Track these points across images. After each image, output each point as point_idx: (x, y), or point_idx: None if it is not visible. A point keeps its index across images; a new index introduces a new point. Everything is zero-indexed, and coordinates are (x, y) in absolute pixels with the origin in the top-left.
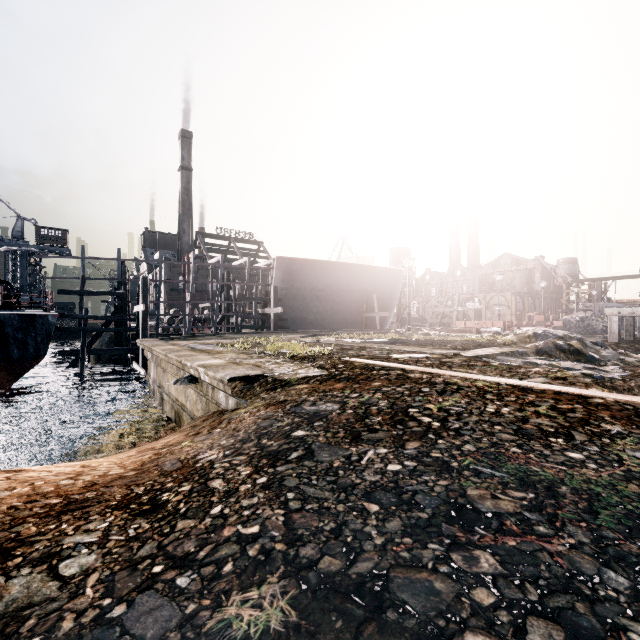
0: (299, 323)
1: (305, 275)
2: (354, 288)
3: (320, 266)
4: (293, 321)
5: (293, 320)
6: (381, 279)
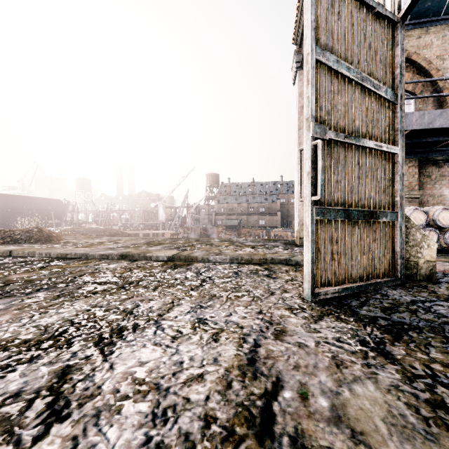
0: (4, 225)
1: (9, 202)
2: (40, 209)
3: (19, 198)
4: (0, 224)
5: (0, 224)
6: (57, 205)
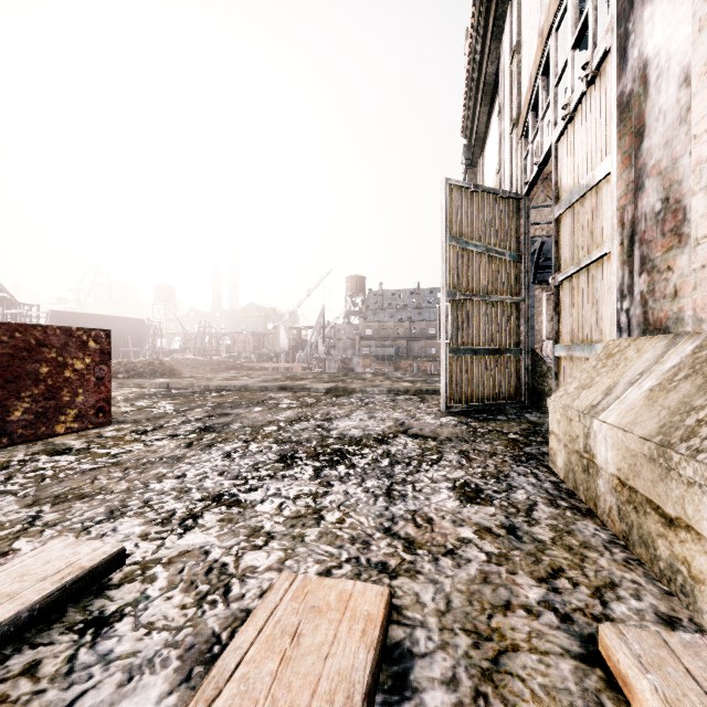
0: None
1: (74, 323)
2: (114, 332)
3: (87, 317)
4: None
5: None
6: (135, 326)
